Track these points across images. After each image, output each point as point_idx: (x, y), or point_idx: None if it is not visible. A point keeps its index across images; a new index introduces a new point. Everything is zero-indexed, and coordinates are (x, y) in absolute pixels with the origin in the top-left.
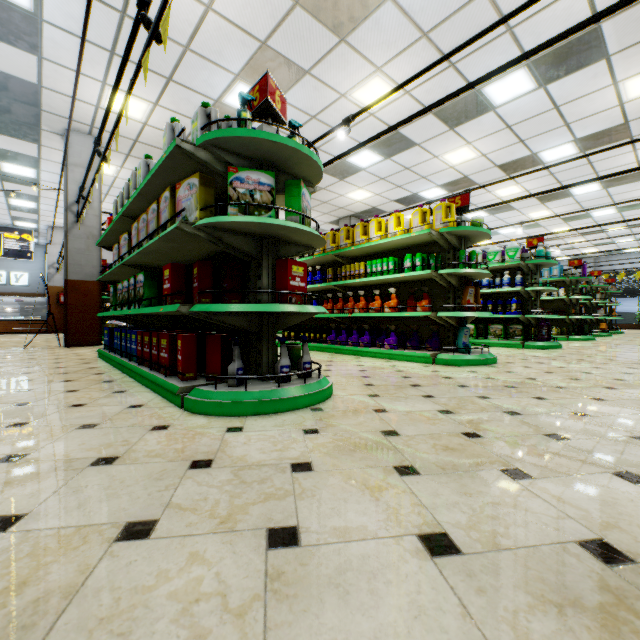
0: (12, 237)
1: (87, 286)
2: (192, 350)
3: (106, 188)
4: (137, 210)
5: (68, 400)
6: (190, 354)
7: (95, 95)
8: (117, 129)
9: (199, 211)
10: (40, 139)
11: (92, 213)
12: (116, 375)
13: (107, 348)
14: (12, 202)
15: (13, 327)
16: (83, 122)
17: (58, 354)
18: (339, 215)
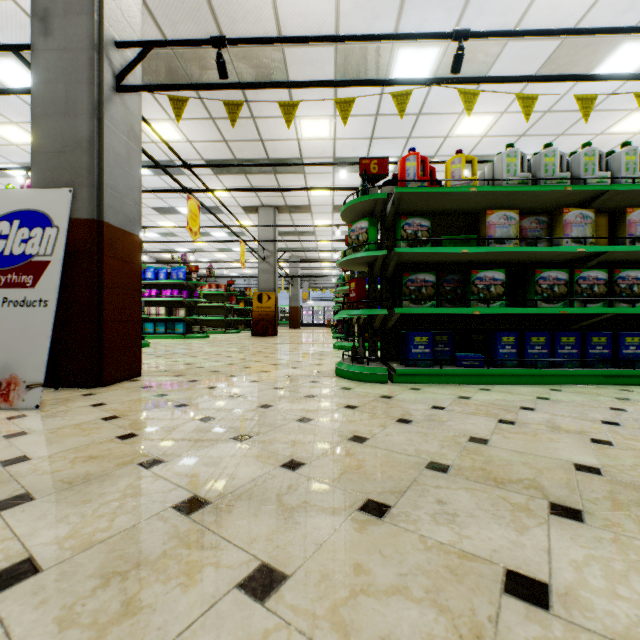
0: None
1: (127, 243)
2: None
3: None
4: (639, 193)
5: None
6: None
7: None
8: None
9: None
10: None
11: (132, 83)
12: None
13: (426, 365)
14: None
15: None
16: None
17: (284, 394)
18: (267, 202)
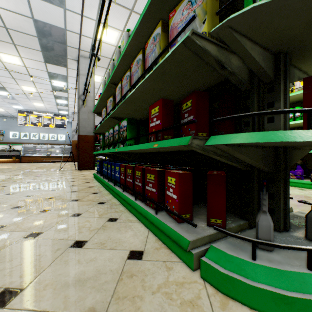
0: (58, 118)
1: (88, 138)
2: (187, 189)
3: (96, 90)
4: (119, 76)
5: (71, 231)
6: (185, 193)
7: (92, 31)
8: (106, 17)
9: (207, 23)
10: (67, 64)
11: (90, 99)
12: (106, 195)
13: (98, 173)
14: (57, 101)
15: (58, 159)
16: (86, 50)
17: (74, 175)
18: None
